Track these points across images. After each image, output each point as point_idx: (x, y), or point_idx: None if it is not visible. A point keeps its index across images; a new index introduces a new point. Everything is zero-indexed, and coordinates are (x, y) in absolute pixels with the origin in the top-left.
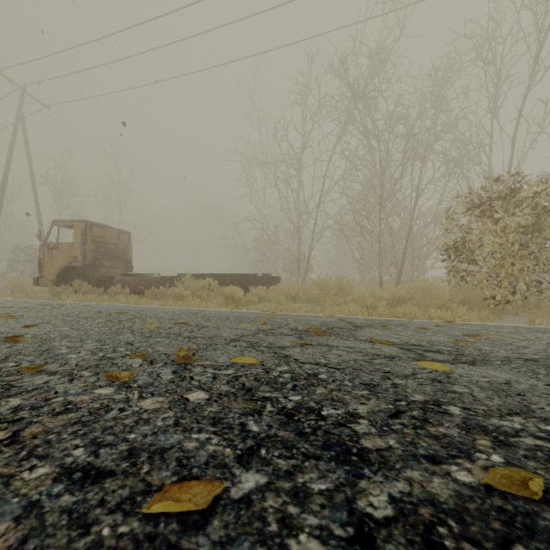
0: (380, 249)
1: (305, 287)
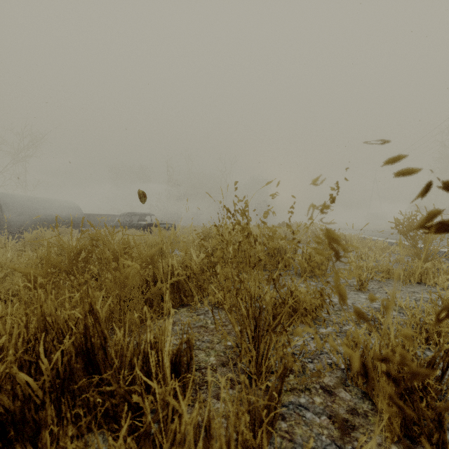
0: None
1: None
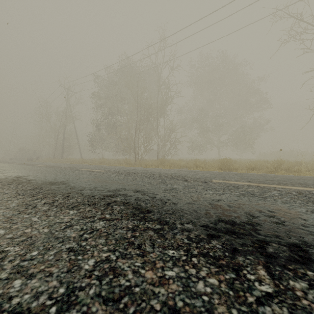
0: None
1: None
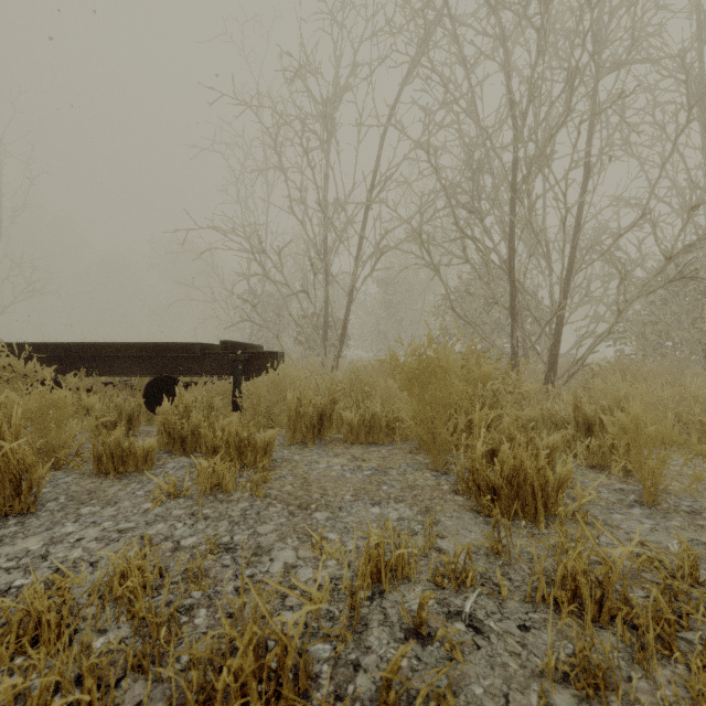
0: (512, 290)
1: (352, 384)
